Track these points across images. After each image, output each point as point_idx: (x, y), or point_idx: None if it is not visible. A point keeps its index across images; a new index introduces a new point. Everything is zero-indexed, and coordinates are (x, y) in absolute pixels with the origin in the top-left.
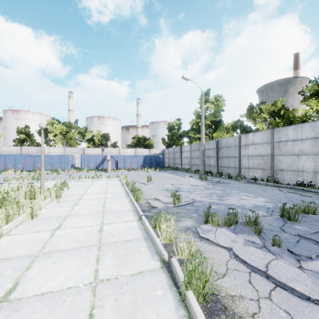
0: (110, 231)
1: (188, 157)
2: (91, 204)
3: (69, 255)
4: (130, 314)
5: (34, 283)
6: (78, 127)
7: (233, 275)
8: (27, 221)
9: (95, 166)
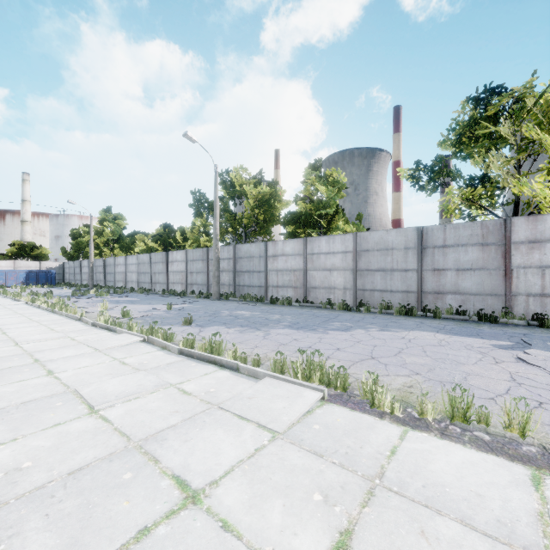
0: None
1: (87, 272)
2: None
3: None
4: (0, 300)
5: None
6: None
7: None
8: None
9: None
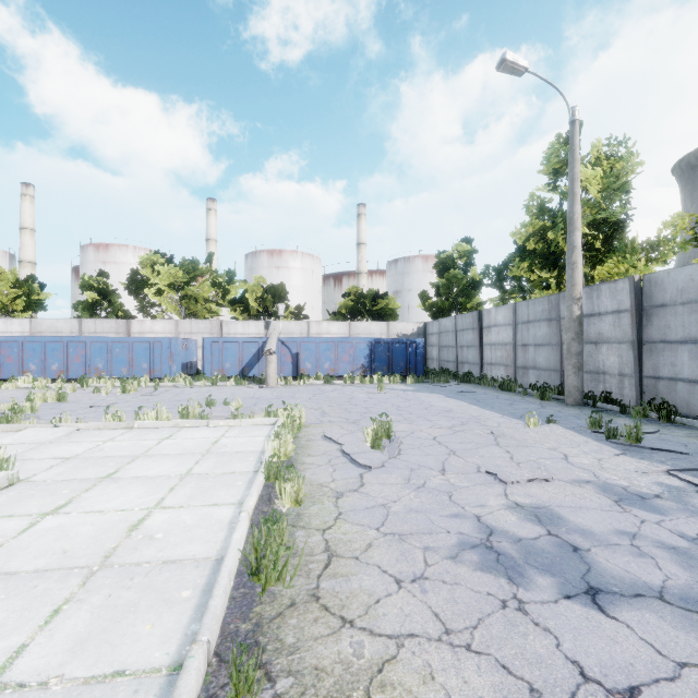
0: None
1: (506, 342)
2: None
3: None
4: None
5: None
6: (212, 271)
7: None
8: None
9: (240, 369)
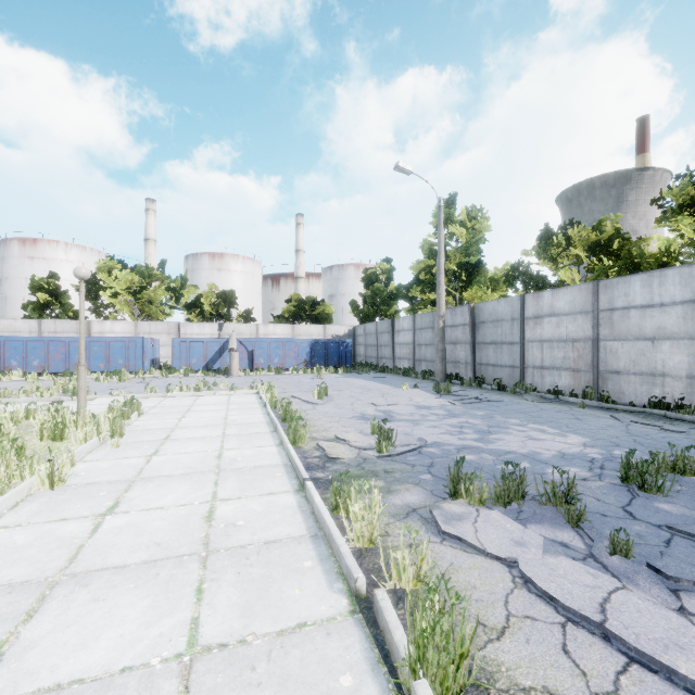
0: (233, 517)
1: (409, 343)
2: (192, 450)
3: (132, 581)
4: None
5: (41, 658)
6: (165, 277)
7: (524, 633)
8: (40, 492)
9: (205, 364)
